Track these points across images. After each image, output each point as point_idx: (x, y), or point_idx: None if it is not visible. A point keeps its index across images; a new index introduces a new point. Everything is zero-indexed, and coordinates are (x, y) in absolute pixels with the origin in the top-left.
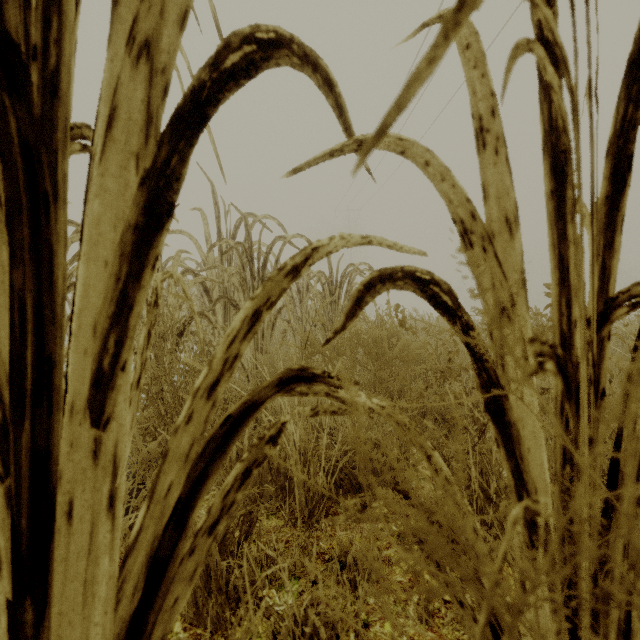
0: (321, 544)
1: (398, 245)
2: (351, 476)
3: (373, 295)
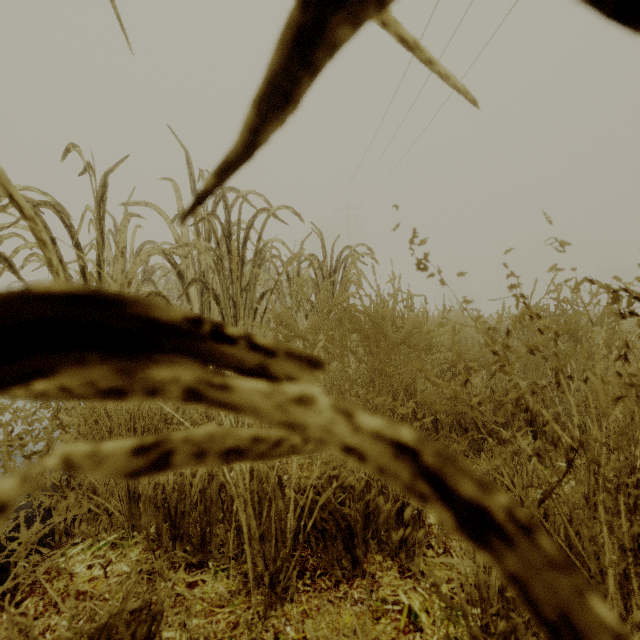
0: (288, 631)
1: (424, 52)
2: (338, 515)
3: (360, 7)
